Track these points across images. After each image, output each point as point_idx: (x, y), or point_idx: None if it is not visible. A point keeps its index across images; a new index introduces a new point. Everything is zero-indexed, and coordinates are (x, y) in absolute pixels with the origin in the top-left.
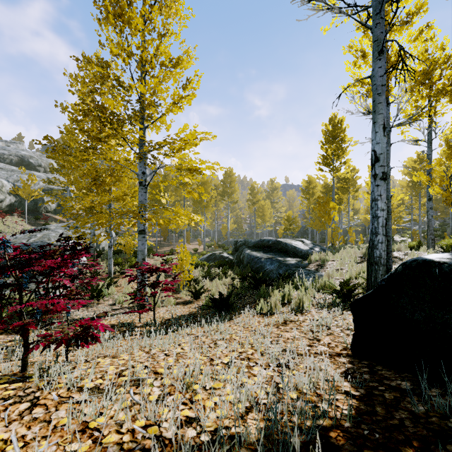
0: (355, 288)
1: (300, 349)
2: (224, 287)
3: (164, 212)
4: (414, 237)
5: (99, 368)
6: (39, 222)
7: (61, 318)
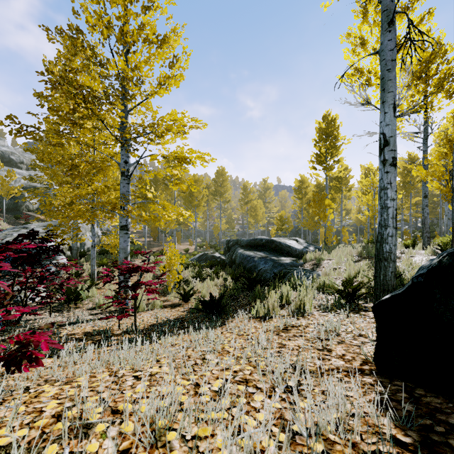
0: (360, 287)
1: (310, 364)
2: (216, 288)
3: (149, 205)
4: (405, 237)
5: (36, 404)
6: (20, 222)
7: (26, 326)
